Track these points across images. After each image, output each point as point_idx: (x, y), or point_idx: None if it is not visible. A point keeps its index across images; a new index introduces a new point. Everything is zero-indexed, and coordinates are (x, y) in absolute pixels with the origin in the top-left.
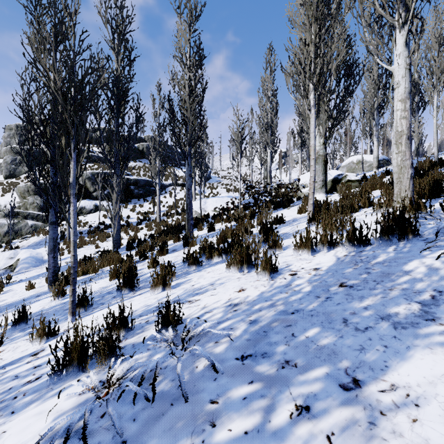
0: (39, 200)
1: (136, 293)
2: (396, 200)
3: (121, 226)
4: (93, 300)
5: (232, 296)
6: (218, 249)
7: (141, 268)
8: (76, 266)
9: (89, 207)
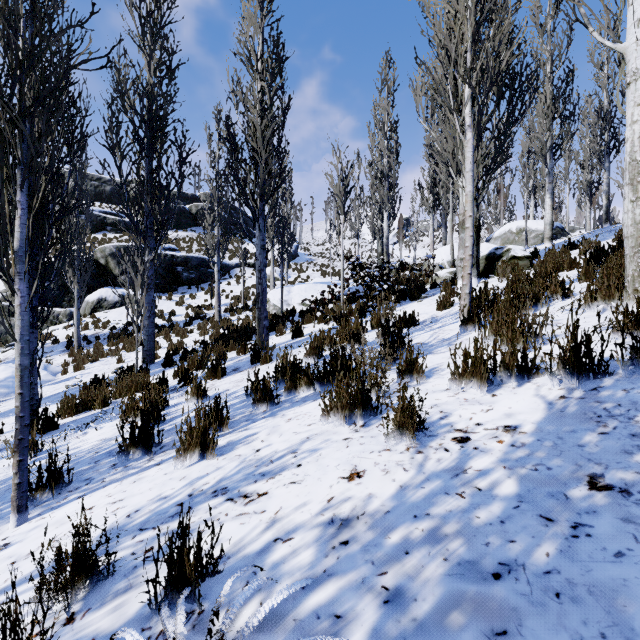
0: None
1: (153, 460)
2: (631, 286)
3: (160, 328)
4: (72, 474)
5: (334, 492)
6: (308, 373)
7: (177, 403)
8: (27, 415)
9: (112, 299)
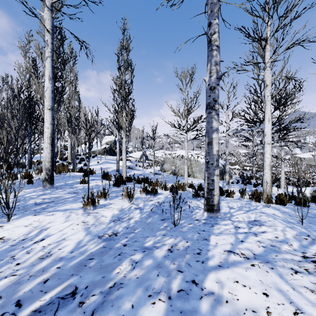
0: None
1: None
2: None
3: None
4: None
5: None
6: None
7: None
8: None
9: None
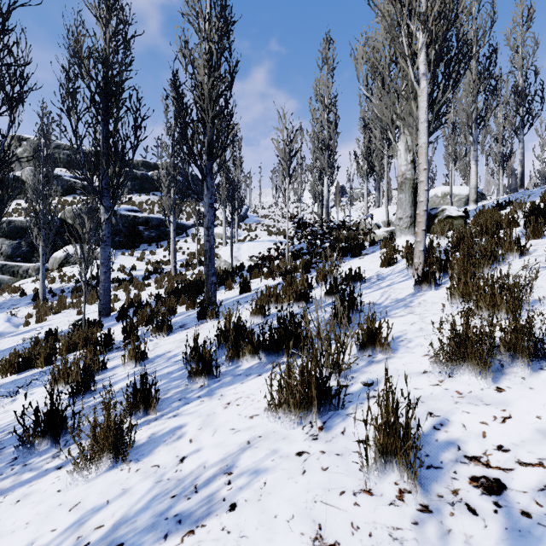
0: (6, 245)
1: (57, 458)
2: None
3: (120, 281)
4: None
5: None
6: (252, 340)
7: (116, 365)
8: None
9: (78, 255)
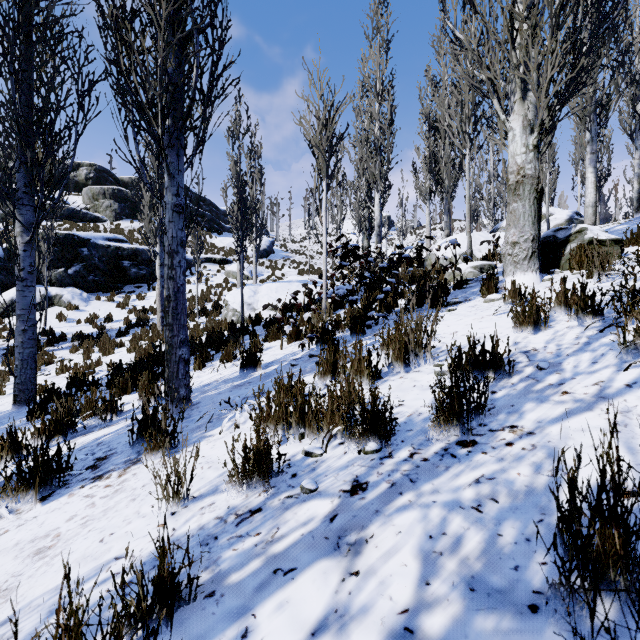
0: None
1: None
2: None
3: (84, 338)
4: None
5: None
6: None
7: None
8: None
9: None
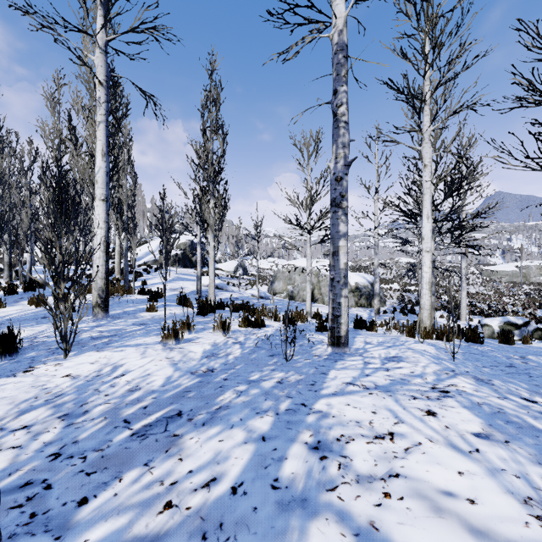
0: None
1: None
2: None
3: None
4: None
5: None
6: None
7: None
8: None
9: None
